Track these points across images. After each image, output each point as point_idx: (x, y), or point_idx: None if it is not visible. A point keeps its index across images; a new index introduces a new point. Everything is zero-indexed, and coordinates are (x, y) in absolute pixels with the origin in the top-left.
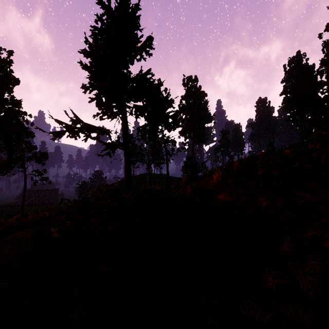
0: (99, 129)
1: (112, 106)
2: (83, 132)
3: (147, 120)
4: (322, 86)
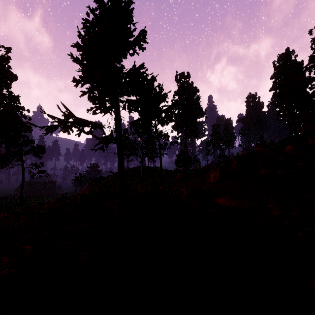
0: (92, 123)
1: (105, 100)
2: (76, 126)
3: (140, 114)
4: (310, 82)
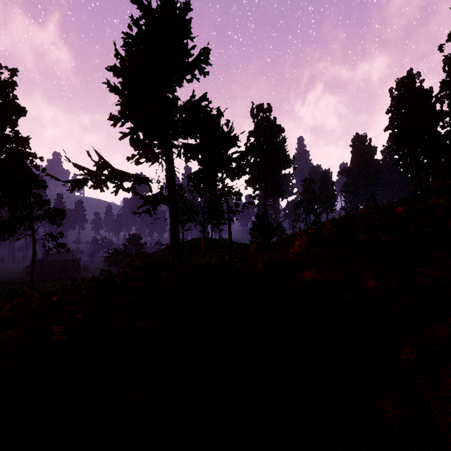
0: (135, 177)
1: (153, 144)
2: (112, 181)
3: (202, 164)
4: (442, 118)
